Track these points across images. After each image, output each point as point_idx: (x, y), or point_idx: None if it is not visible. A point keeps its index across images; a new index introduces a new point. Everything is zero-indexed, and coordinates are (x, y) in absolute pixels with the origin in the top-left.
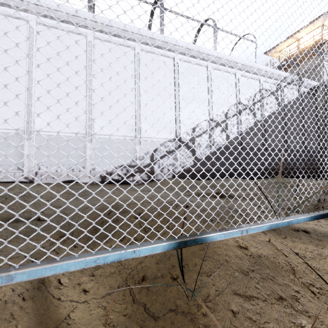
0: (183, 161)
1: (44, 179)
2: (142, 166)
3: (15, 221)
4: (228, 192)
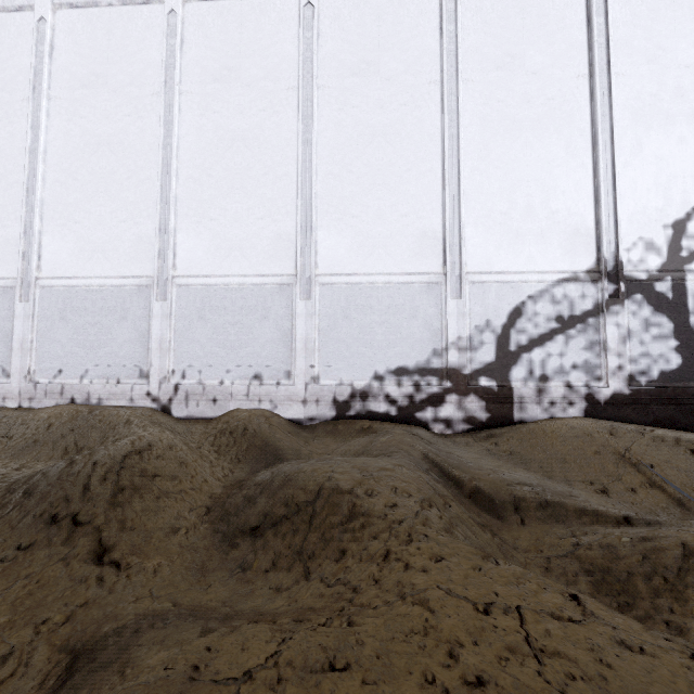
0: (633, 352)
1: (194, 403)
2: (468, 371)
3: None
4: None
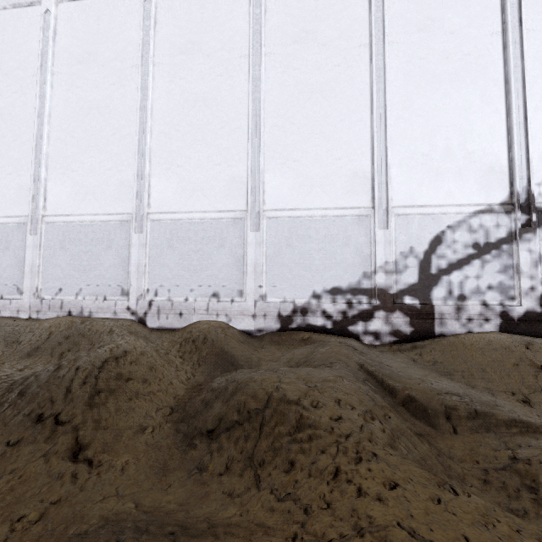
0: None
1: (164, 316)
2: (394, 291)
3: None
4: None
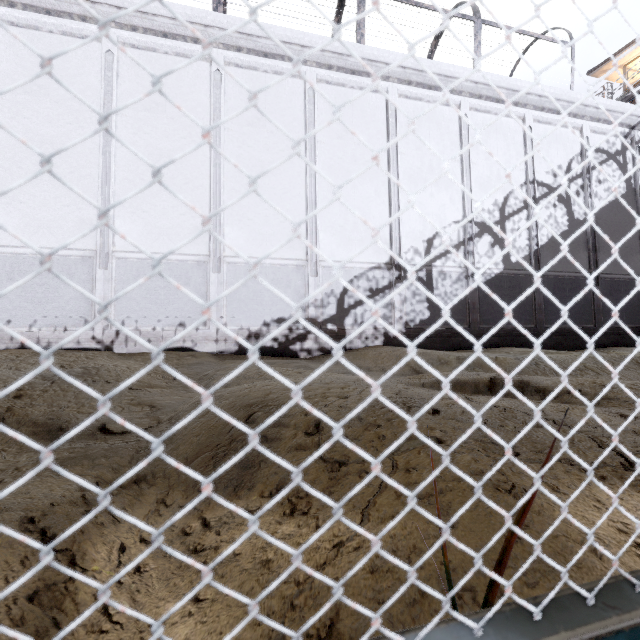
0: (407, 309)
1: (132, 344)
2: (321, 320)
3: (56, 429)
4: (524, 378)
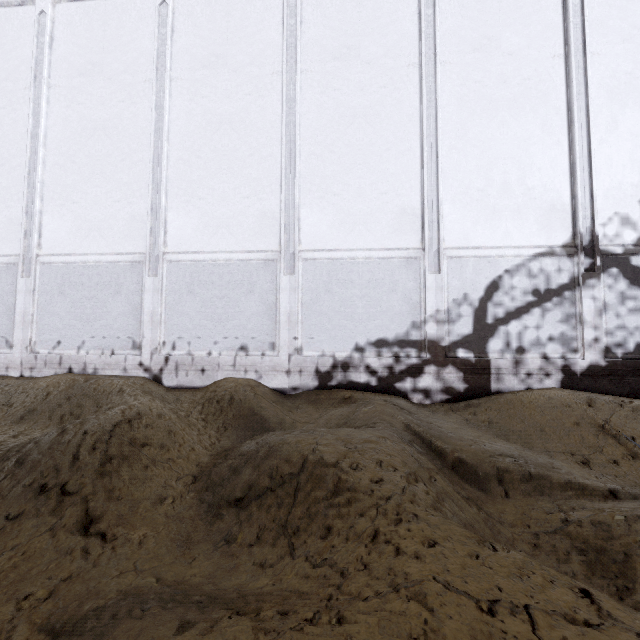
0: (609, 325)
1: (183, 373)
2: (446, 343)
3: None
4: None
